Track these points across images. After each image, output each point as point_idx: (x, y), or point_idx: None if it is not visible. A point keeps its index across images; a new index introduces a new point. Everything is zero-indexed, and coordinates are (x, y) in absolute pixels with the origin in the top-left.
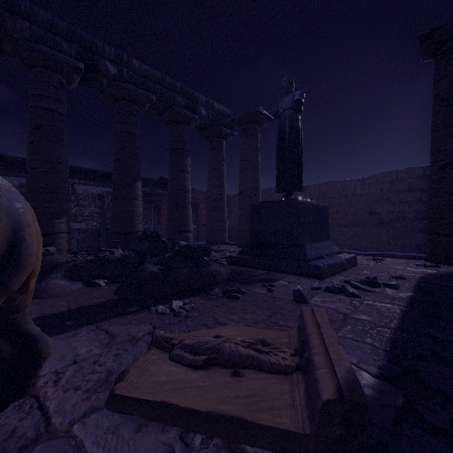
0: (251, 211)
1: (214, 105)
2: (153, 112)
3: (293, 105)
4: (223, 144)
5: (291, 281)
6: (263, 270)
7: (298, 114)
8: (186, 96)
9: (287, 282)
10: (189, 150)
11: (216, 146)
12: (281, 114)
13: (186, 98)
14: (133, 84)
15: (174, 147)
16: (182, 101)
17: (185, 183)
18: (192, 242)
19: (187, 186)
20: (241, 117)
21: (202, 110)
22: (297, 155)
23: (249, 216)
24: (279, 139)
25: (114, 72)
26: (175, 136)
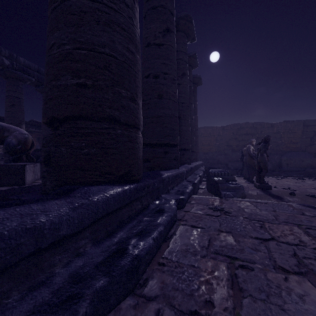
0: None
1: None
2: (32, 84)
3: None
4: None
5: None
6: None
7: None
8: None
9: None
10: None
11: None
12: None
13: None
14: (20, 71)
15: None
16: None
17: None
18: None
19: None
20: None
21: None
22: None
23: None
24: None
25: (8, 63)
26: None
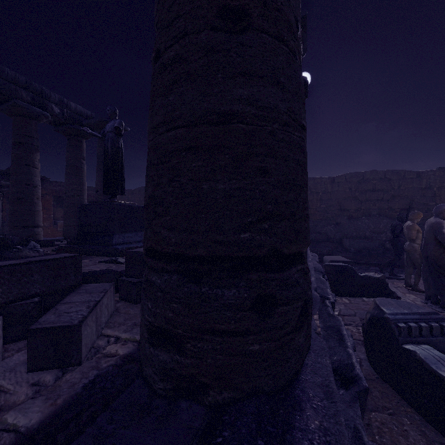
0: (79, 209)
1: (71, 104)
2: None
3: (114, 130)
4: (82, 142)
5: (93, 259)
6: (84, 255)
7: (118, 137)
8: (33, 91)
9: (88, 260)
10: (38, 145)
11: (75, 144)
12: (106, 134)
13: (33, 93)
14: None
15: (18, 140)
16: (27, 96)
17: (32, 178)
18: (41, 237)
19: (36, 181)
20: (95, 123)
21: (54, 108)
22: (118, 168)
23: (77, 213)
24: (105, 154)
25: None
26: (19, 130)
